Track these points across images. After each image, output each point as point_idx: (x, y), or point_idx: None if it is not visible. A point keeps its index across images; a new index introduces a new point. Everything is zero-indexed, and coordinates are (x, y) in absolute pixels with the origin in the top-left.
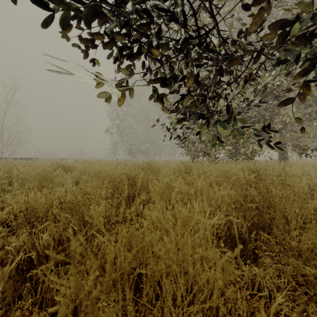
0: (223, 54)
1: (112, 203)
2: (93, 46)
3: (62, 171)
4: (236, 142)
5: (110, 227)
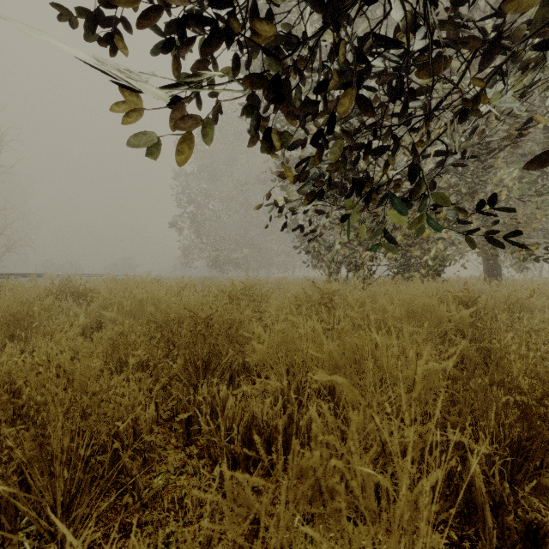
0: (403, 51)
1: (158, 377)
2: (104, 3)
3: (70, 301)
4: (410, 245)
5: (131, 461)
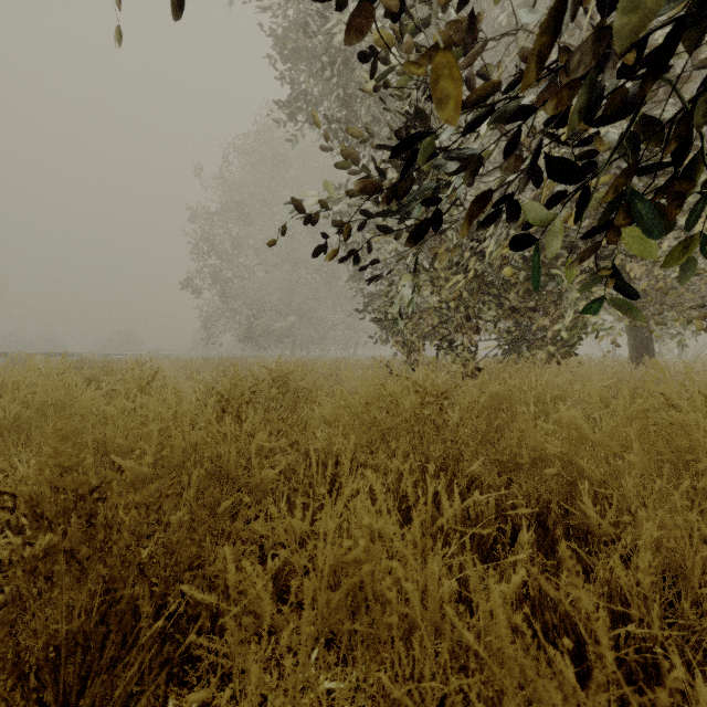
0: None
1: None
2: None
3: None
4: (535, 309)
5: None
